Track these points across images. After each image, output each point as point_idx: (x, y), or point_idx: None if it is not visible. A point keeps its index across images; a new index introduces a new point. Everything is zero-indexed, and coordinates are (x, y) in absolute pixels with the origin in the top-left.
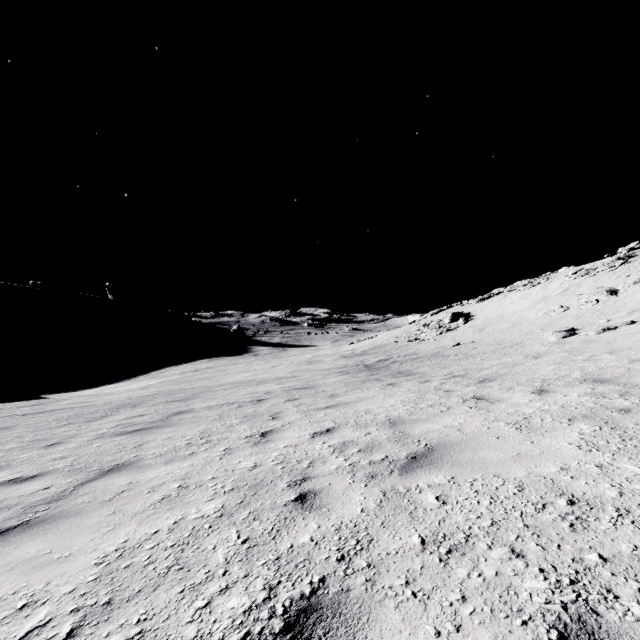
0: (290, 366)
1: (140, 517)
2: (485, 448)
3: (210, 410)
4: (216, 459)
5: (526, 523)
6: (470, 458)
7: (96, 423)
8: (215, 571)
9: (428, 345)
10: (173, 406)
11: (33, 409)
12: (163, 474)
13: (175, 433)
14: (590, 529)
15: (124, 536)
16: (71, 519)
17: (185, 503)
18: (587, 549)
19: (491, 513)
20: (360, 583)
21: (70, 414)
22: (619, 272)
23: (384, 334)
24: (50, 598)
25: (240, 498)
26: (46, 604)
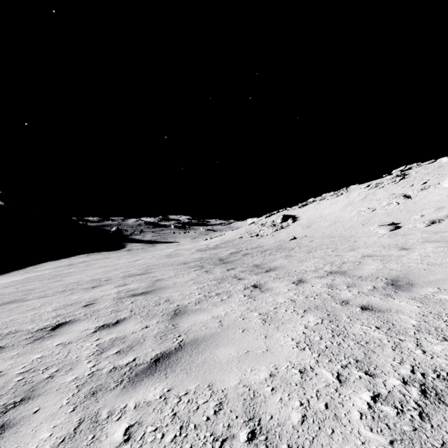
0: (150, 260)
1: None
2: None
3: None
4: None
5: None
6: None
7: None
8: None
9: (268, 239)
10: None
11: None
12: None
13: None
14: None
15: None
16: None
17: None
18: None
19: None
20: None
21: None
22: (402, 184)
23: (231, 232)
24: None
25: None
26: None
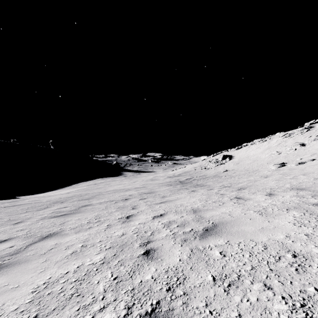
0: (142, 182)
1: (59, 264)
2: (244, 225)
3: (101, 204)
4: (102, 230)
5: (271, 268)
6: (236, 230)
7: (42, 211)
8: (98, 297)
9: (211, 171)
10: (82, 202)
11: (10, 204)
12: (74, 239)
13: (82, 216)
14: (307, 272)
15: (49, 275)
16: (22, 265)
17: (84, 255)
18: (307, 284)
19: (251, 262)
20: (179, 305)
21: (29, 206)
22: (305, 135)
23: (189, 166)
24: (3, 314)
25: (114, 253)
26: (0, 317)
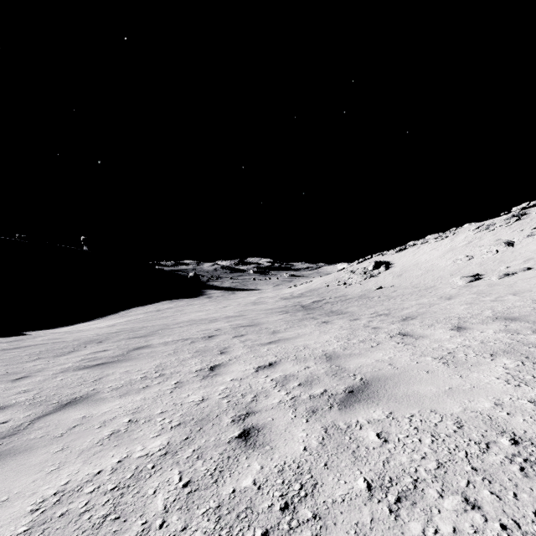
0: (238, 306)
1: (86, 455)
2: (417, 382)
3: (166, 345)
4: (167, 392)
5: (473, 466)
6: (404, 392)
7: (63, 358)
8: (152, 522)
9: (355, 288)
10: (134, 342)
11: (10, 345)
12: (116, 408)
13: (133, 367)
14: None
15: (66, 477)
16: (19, 456)
17: (132, 439)
18: None
19: (435, 453)
20: None
21: (42, 349)
22: (514, 227)
23: (317, 279)
24: None
25: (186, 434)
26: None
